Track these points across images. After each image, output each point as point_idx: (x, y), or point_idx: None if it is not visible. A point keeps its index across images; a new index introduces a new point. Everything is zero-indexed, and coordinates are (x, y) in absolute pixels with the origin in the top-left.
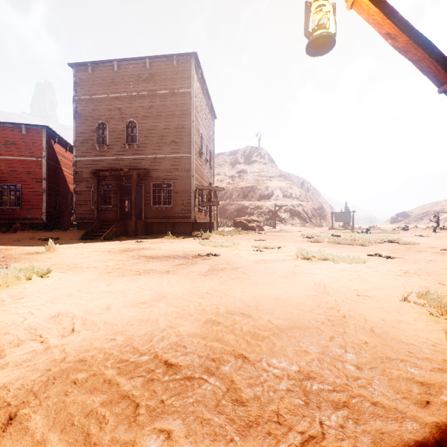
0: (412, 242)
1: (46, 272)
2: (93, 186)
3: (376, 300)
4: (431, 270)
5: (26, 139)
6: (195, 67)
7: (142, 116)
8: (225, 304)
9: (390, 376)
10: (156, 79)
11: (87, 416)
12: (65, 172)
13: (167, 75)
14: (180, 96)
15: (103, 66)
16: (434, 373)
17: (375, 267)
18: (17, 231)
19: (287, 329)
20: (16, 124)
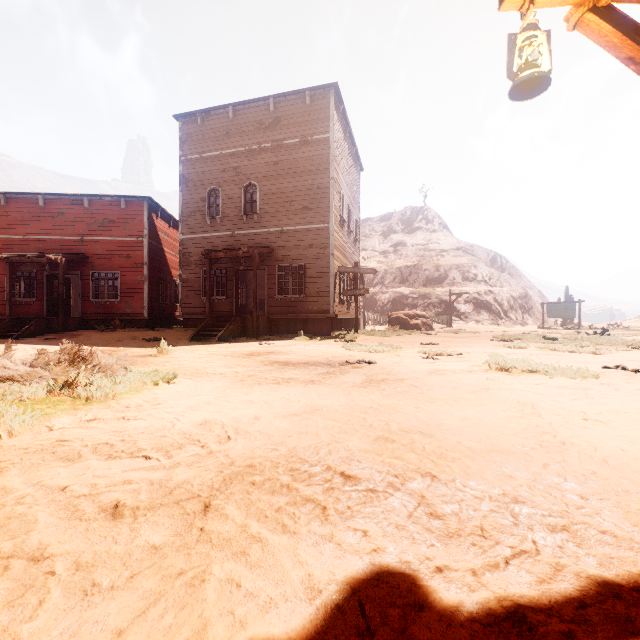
0: None
1: (172, 376)
2: (203, 271)
3: (612, 427)
4: None
5: (125, 214)
6: (334, 103)
7: (264, 176)
8: (397, 421)
9: (627, 509)
10: (283, 125)
11: (278, 511)
12: (168, 255)
13: (298, 117)
14: (315, 144)
15: (214, 114)
16: None
17: (614, 385)
18: (115, 329)
19: (483, 452)
20: (114, 197)
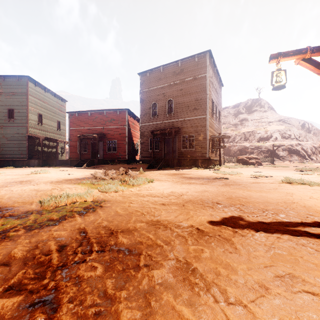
0: None
1: (152, 180)
2: (150, 139)
3: (319, 200)
4: None
5: (119, 117)
6: (209, 58)
7: (176, 96)
8: (235, 195)
9: (299, 213)
10: (184, 72)
11: (201, 207)
12: (134, 132)
13: (191, 68)
14: (199, 79)
15: (154, 70)
16: (319, 215)
17: None
18: (115, 164)
19: (262, 202)
20: (115, 110)
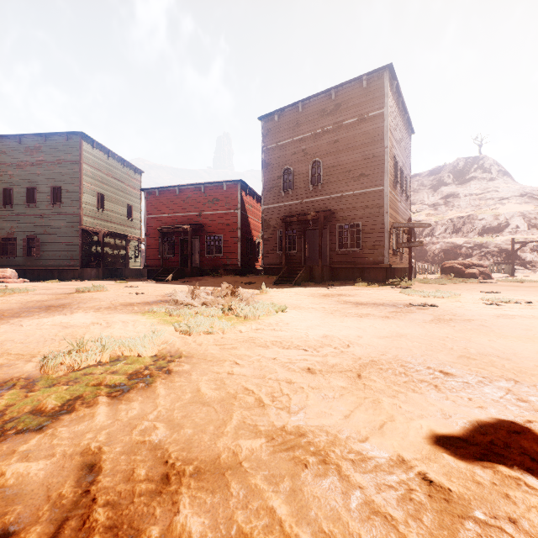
0: None
1: (284, 308)
2: (279, 232)
3: None
4: None
5: (226, 194)
6: (389, 81)
7: (326, 153)
8: (474, 348)
9: None
10: (342, 109)
11: (405, 383)
12: (252, 221)
13: (355, 100)
14: (370, 120)
15: (287, 110)
16: None
17: None
18: (220, 276)
19: None
20: (219, 183)
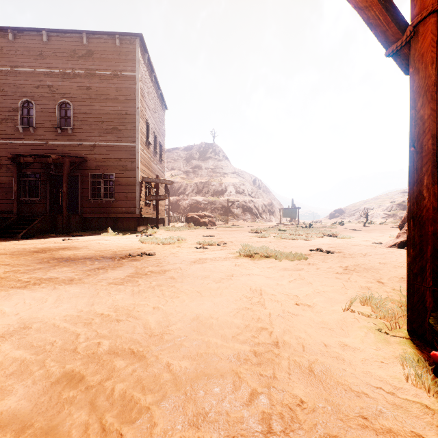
0: (348, 236)
1: None
2: None
3: (316, 311)
4: (368, 265)
5: None
6: (140, 50)
7: (78, 97)
8: (117, 335)
9: None
10: (95, 58)
11: None
12: None
13: (109, 54)
14: (123, 79)
15: (28, 34)
16: None
17: (316, 264)
18: None
19: (189, 381)
20: None
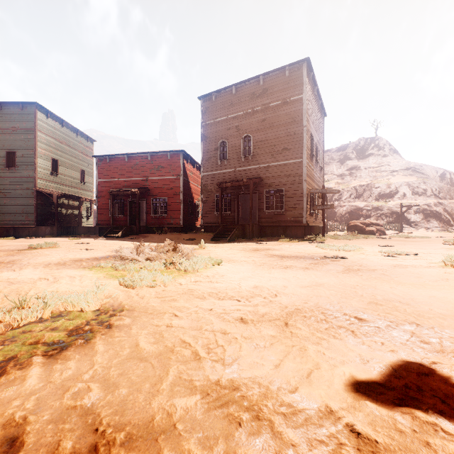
0: None
1: (220, 261)
2: (216, 195)
3: None
4: None
5: (170, 162)
6: (306, 72)
7: (255, 129)
8: (379, 295)
9: None
10: (269, 93)
11: (326, 330)
12: (193, 185)
13: (279, 86)
14: (292, 103)
15: (223, 92)
16: None
17: None
18: (165, 233)
19: (451, 316)
20: (164, 152)
